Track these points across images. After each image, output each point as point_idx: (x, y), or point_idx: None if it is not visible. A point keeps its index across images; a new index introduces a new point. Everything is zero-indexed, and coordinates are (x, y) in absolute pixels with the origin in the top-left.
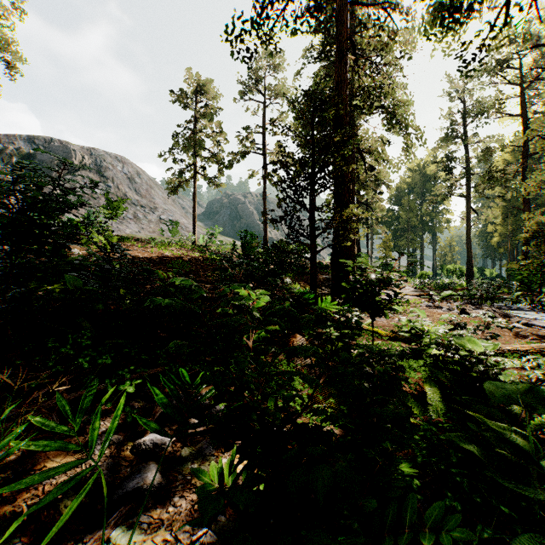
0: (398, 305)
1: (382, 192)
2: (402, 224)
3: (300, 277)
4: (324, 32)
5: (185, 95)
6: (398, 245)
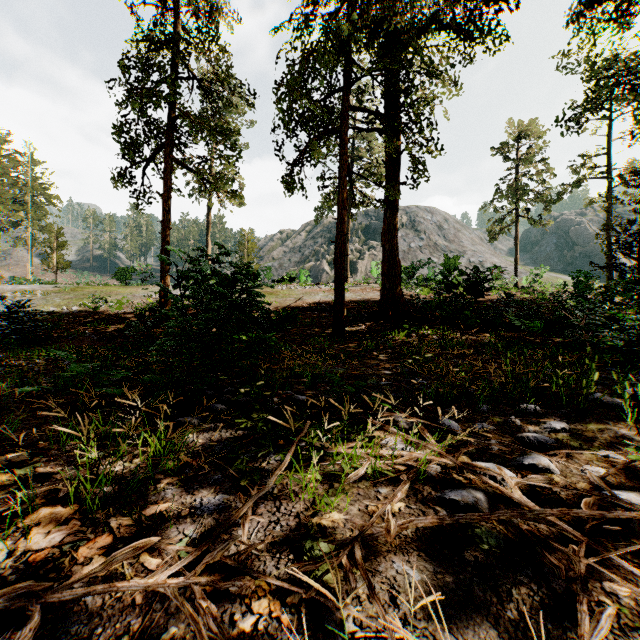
0: None
1: None
2: None
3: None
4: None
5: (506, 146)
6: None
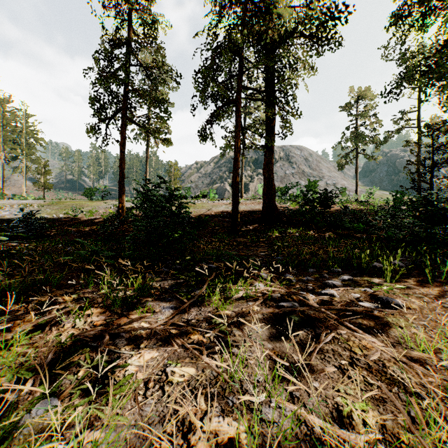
0: None
1: None
2: None
3: None
4: None
5: (350, 106)
6: None
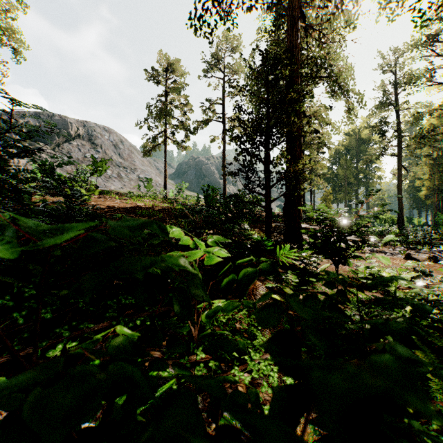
0: (368, 252)
1: (324, 152)
2: (340, 180)
3: (254, 224)
4: (276, 10)
5: (157, 74)
6: (337, 198)
